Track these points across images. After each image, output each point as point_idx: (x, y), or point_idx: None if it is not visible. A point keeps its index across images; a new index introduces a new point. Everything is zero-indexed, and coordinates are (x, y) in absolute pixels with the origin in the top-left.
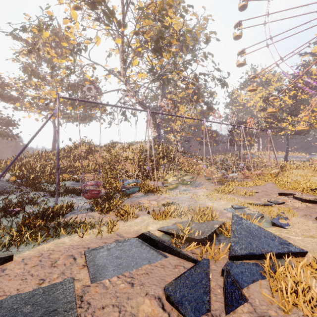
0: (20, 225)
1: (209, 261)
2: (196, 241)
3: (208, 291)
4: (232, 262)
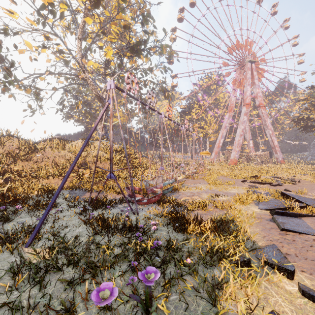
0: (211, 230)
1: None
2: (303, 207)
3: None
4: None
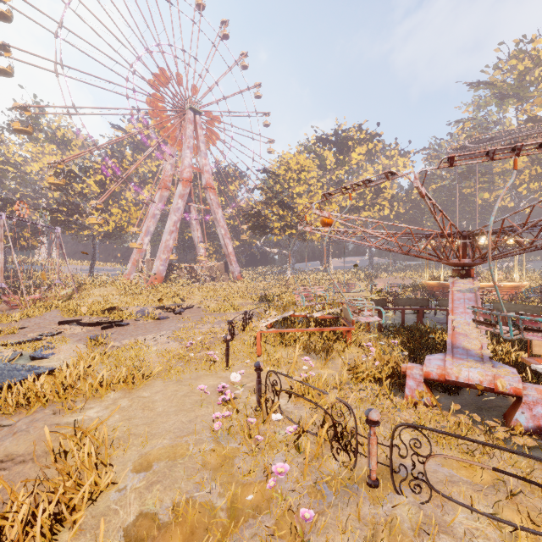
0: None
1: None
2: None
3: None
4: None
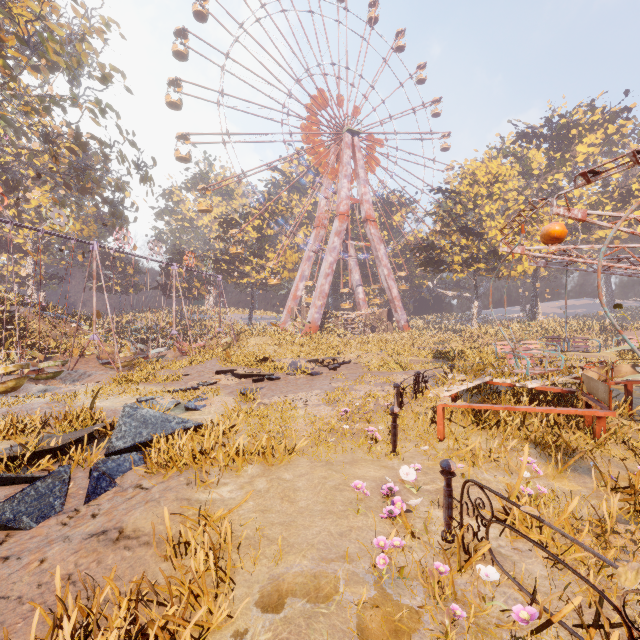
0: None
1: (70, 467)
2: (52, 452)
3: (62, 496)
4: (107, 458)
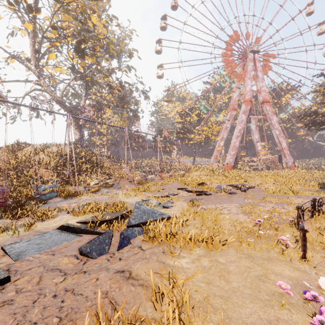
0: None
1: (112, 230)
2: (106, 222)
3: (109, 244)
4: (127, 228)
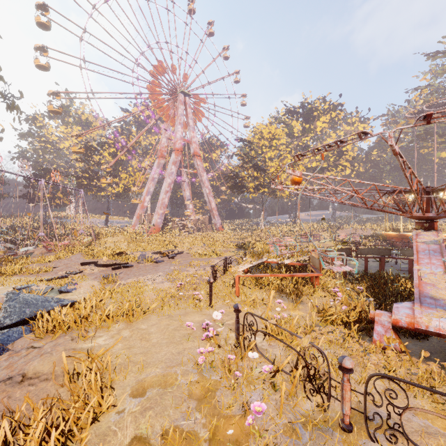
0: None
1: None
2: None
3: None
4: None
